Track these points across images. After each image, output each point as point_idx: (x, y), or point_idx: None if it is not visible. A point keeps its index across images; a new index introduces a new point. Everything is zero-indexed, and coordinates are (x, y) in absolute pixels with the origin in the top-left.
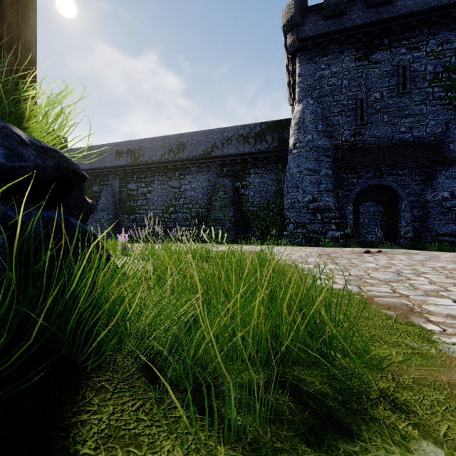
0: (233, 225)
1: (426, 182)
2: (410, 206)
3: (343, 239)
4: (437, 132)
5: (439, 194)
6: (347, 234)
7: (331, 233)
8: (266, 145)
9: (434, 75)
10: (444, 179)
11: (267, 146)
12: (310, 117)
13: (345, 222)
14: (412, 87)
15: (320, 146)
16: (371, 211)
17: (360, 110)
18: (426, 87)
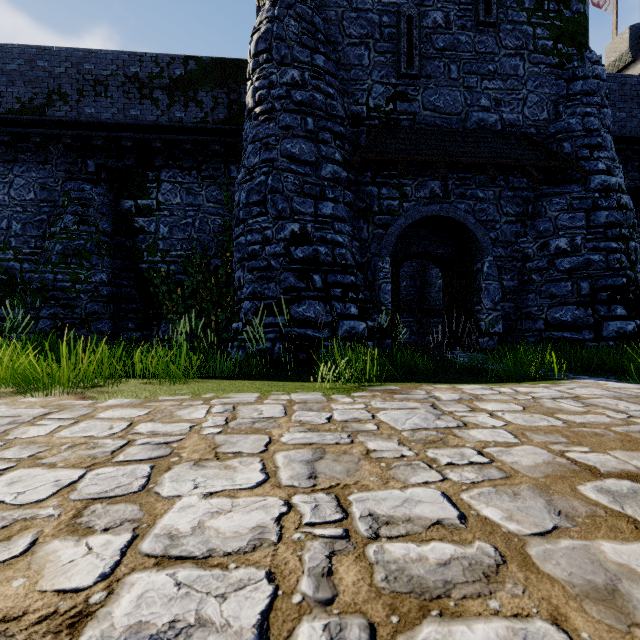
0: (105, 307)
1: (523, 218)
2: (498, 267)
3: (373, 339)
4: (540, 119)
5: (551, 242)
6: (380, 327)
7: (347, 325)
8: (198, 114)
9: (537, 1)
10: (558, 211)
11: (201, 116)
12: (296, 26)
13: (376, 300)
14: (501, 16)
15: (322, 105)
16: (404, 288)
17: (406, 42)
18: (523, 23)
